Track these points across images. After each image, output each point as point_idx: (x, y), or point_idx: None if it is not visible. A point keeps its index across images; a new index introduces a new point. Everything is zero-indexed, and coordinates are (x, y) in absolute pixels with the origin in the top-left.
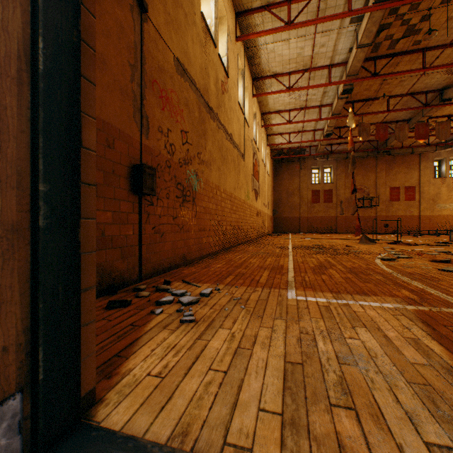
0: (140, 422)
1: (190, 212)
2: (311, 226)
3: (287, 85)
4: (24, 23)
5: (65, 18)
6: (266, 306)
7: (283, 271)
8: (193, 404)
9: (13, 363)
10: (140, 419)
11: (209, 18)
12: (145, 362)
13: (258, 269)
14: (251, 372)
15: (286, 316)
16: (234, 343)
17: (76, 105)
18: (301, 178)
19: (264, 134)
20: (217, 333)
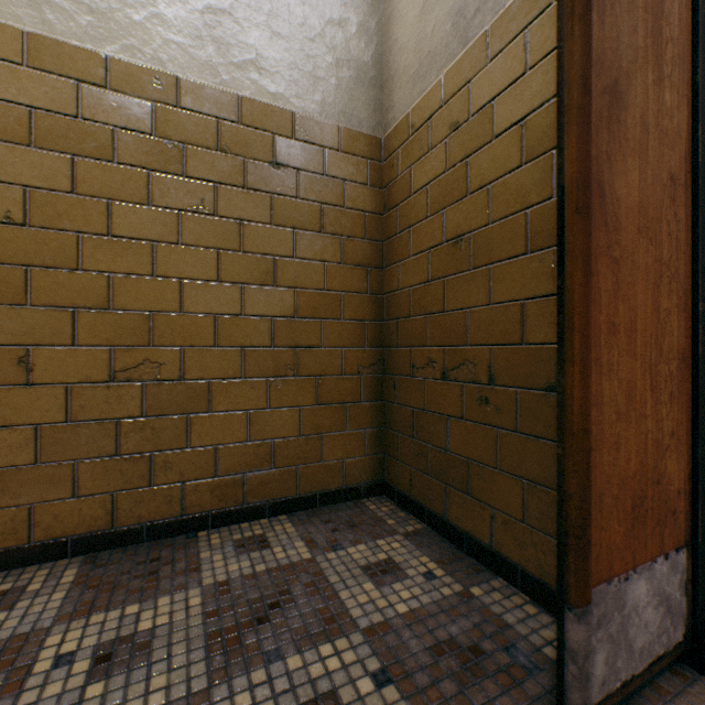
0: None
1: None
2: None
3: None
4: (686, 116)
5: None
6: None
7: None
8: None
9: (681, 511)
10: None
11: None
12: None
13: None
14: None
15: None
16: None
17: None
18: None
19: None
20: None
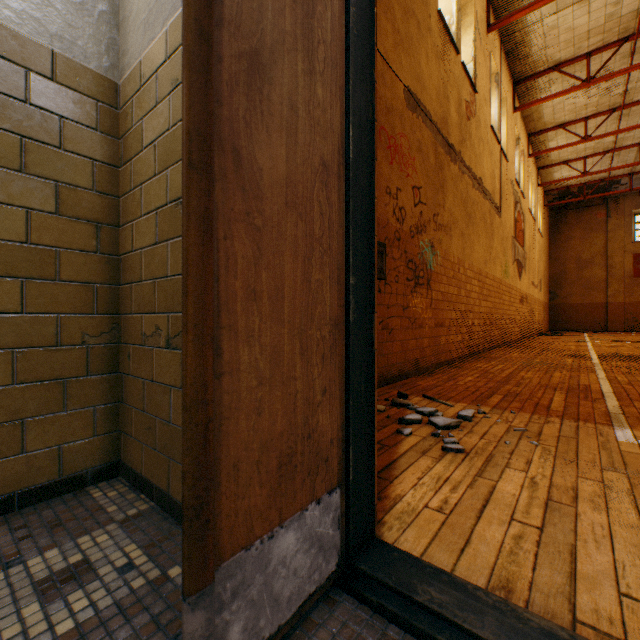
0: (439, 559)
1: (424, 300)
2: (633, 320)
3: (582, 76)
4: (340, 116)
5: (364, 97)
6: (578, 448)
7: (592, 395)
8: (504, 557)
9: (335, 457)
10: (437, 555)
11: (448, 14)
12: (415, 491)
13: (541, 388)
14: (585, 539)
15: (624, 468)
16: (539, 492)
17: (371, 187)
18: (609, 233)
19: (532, 168)
20: (505, 474)
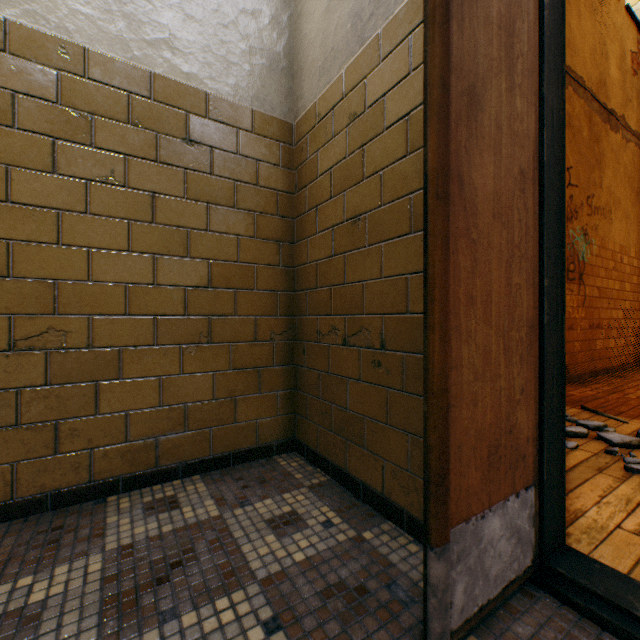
0: None
1: (574, 298)
2: None
3: None
4: (534, 121)
5: (555, 95)
6: None
7: None
8: None
9: (530, 455)
10: None
11: None
12: (599, 509)
13: None
14: None
15: None
16: None
17: (561, 186)
18: None
19: None
20: None
